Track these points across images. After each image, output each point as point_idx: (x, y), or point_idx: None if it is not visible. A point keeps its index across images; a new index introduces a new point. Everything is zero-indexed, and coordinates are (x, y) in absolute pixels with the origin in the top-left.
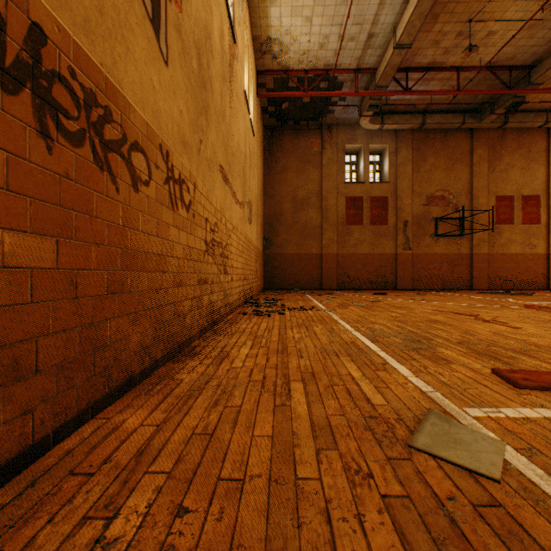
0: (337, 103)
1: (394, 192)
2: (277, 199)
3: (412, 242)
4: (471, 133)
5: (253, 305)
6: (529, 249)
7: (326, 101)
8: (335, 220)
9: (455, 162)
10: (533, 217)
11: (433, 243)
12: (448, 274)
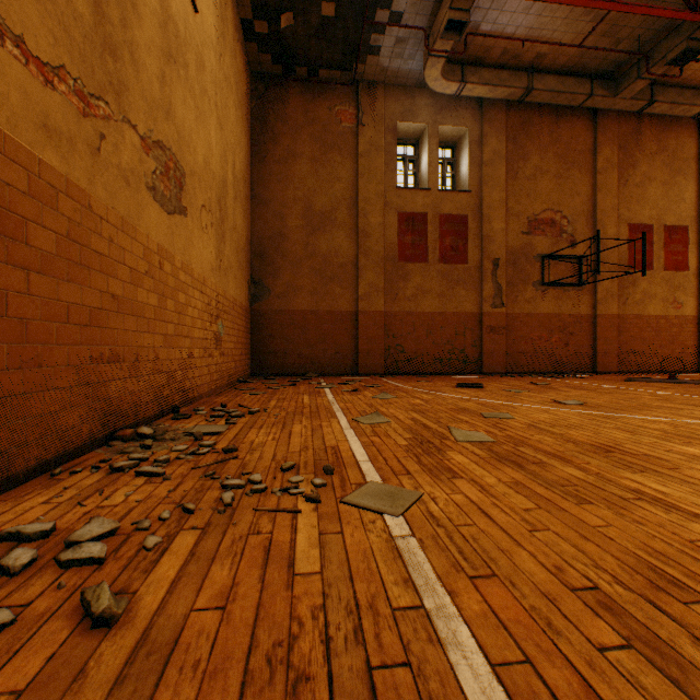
0: (385, 29)
1: (478, 209)
2: (277, 209)
3: (507, 294)
4: (594, 122)
5: (123, 452)
6: (673, 309)
7: (367, 6)
8: (380, 253)
9: (571, 166)
10: (679, 259)
11: (538, 296)
12: (560, 347)
